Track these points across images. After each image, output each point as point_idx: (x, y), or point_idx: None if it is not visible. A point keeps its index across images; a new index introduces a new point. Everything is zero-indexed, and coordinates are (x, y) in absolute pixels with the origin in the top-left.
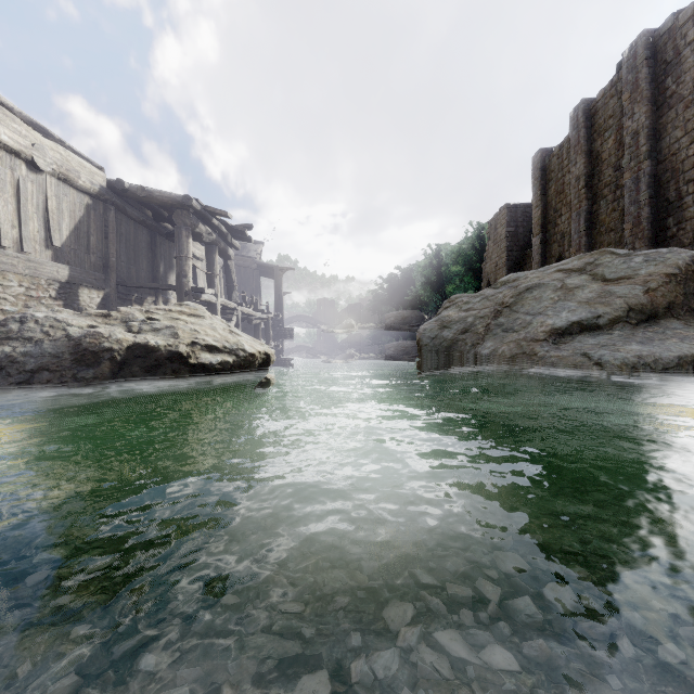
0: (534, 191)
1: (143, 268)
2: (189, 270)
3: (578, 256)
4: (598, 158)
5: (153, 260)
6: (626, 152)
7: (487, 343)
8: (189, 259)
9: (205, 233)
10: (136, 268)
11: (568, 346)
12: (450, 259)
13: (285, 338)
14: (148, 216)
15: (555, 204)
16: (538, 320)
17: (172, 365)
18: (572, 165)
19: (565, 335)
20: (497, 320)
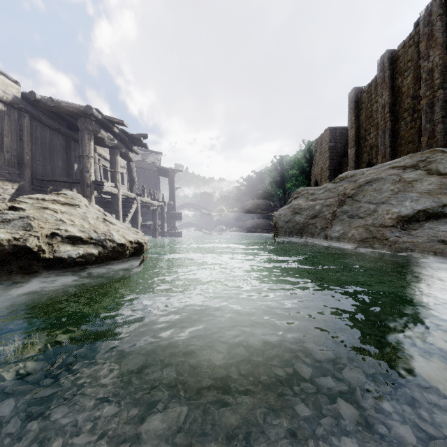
0: (349, 117)
1: (58, 166)
2: (90, 167)
3: (409, 155)
4: (399, 91)
5: (68, 160)
6: (422, 85)
7: (335, 227)
8: (90, 158)
9: (107, 139)
10: (51, 166)
11: (421, 232)
12: (289, 165)
13: (176, 219)
14: (63, 125)
15: (365, 125)
16: (383, 208)
17: (19, 262)
18: (379, 97)
19: (412, 222)
20: (341, 208)
